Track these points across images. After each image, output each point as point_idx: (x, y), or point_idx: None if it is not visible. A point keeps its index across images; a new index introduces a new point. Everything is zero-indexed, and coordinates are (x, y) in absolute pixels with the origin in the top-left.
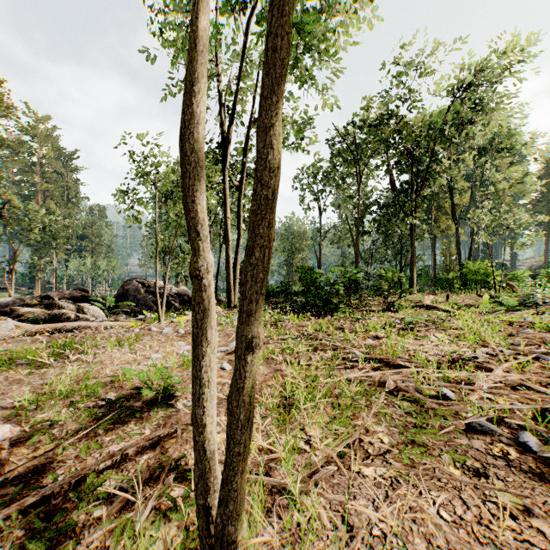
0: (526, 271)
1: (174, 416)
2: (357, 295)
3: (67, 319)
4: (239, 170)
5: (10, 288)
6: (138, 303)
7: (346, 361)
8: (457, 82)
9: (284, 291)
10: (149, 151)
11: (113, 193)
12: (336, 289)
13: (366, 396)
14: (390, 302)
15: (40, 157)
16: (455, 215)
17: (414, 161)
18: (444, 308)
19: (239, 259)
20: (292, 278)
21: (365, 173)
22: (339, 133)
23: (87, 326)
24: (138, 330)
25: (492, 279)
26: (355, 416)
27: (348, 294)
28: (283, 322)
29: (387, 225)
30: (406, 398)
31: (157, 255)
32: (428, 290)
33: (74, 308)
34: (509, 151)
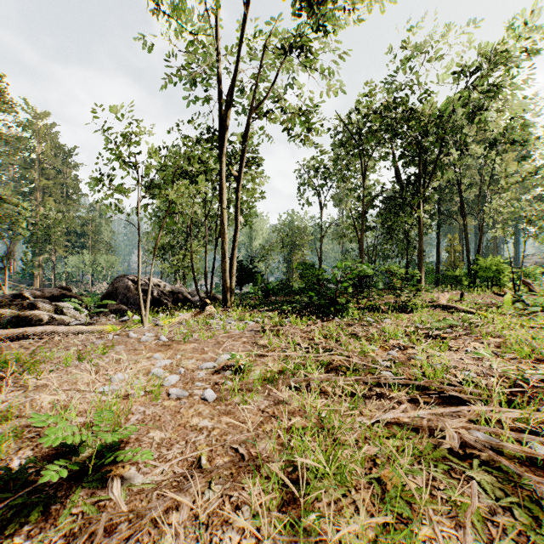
0: (538, 268)
1: (94, 524)
2: (366, 293)
3: (39, 321)
4: (236, 159)
5: (9, 285)
6: (128, 302)
7: (370, 385)
8: (472, 64)
9: (284, 289)
10: (127, 127)
11: (90, 178)
12: (344, 287)
13: (420, 462)
14: (403, 302)
15: (39, 154)
16: (463, 209)
17: (422, 152)
18: (465, 308)
19: (235, 254)
20: (293, 275)
21: (368, 166)
22: (343, 121)
23: (53, 332)
24: (114, 336)
25: (505, 276)
26: (413, 510)
27: (355, 292)
28: (284, 327)
29: (393, 219)
30: (490, 469)
31: (140, 249)
32: (432, 287)
33: (51, 308)
34: (520, 142)
